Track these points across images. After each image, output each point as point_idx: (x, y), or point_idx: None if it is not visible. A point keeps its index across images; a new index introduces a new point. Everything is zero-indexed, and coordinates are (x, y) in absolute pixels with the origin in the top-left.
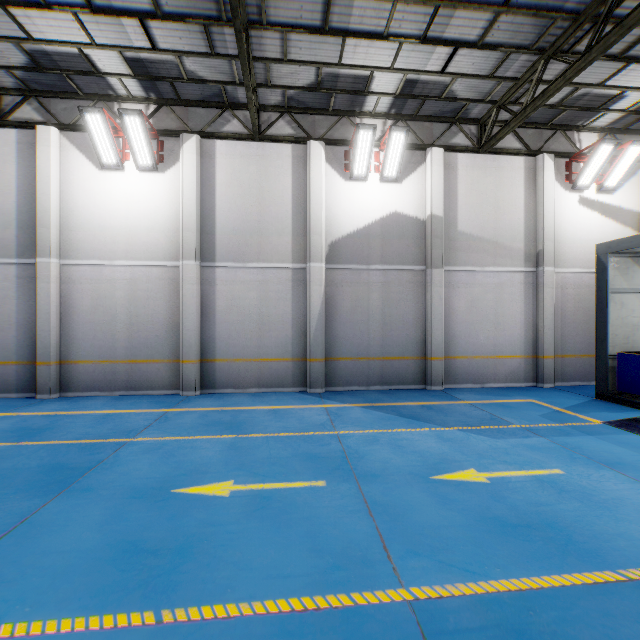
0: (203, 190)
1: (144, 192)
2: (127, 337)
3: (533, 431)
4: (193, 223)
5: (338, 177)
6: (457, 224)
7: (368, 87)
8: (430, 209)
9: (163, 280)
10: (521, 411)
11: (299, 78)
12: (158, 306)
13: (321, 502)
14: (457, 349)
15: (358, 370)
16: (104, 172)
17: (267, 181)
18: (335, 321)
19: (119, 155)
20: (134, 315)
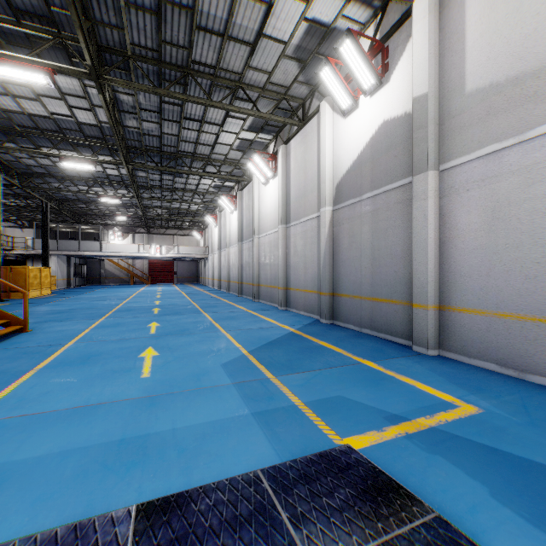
0: (287, 178)
1: (273, 191)
2: (270, 273)
3: (253, 381)
4: (281, 201)
5: (340, 119)
6: (464, 83)
7: (321, 27)
8: (412, 93)
9: (277, 239)
10: (353, 387)
11: (290, 70)
12: (276, 255)
13: (135, 334)
14: (464, 296)
15: (353, 309)
16: (266, 187)
17: (307, 153)
18: (339, 259)
19: (264, 176)
20: (271, 261)
